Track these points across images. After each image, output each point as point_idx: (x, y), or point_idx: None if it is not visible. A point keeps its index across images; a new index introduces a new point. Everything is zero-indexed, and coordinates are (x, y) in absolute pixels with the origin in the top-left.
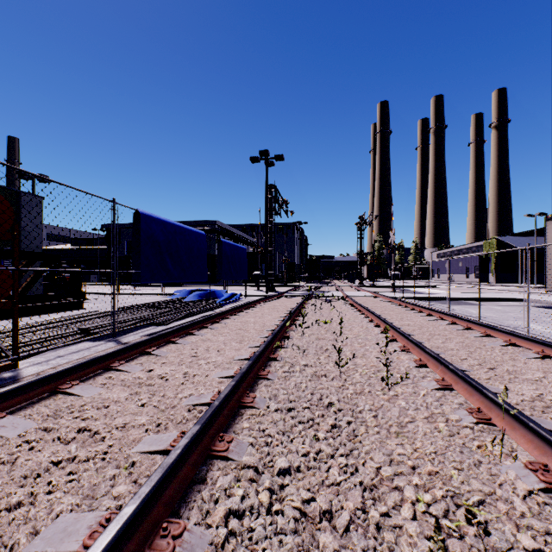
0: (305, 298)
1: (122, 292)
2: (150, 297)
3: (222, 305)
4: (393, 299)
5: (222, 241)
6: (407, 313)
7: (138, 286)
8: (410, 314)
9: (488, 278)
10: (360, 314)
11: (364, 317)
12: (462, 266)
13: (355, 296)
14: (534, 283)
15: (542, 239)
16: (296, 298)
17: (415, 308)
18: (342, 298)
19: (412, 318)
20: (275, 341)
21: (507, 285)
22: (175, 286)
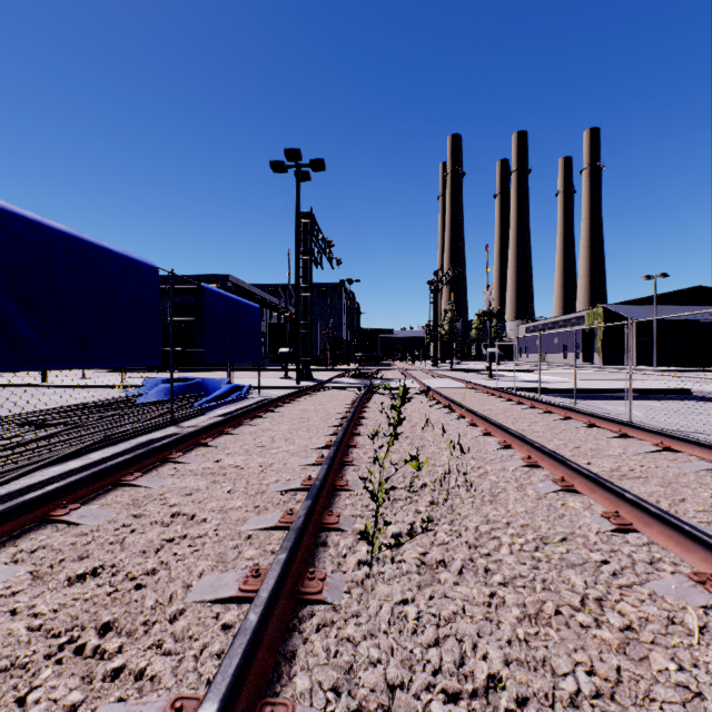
0: (362, 395)
1: (49, 383)
2: (90, 393)
3: (207, 410)
4: (511, 395)
5: (205, 289)
6: (568, 429)
7: (104, 372)
8: (578, 431)
9: (592, 358)
10: (483, 435)
11: (500, 448)
12: (559, 344)
13: (439, 387)
14: (648, 365)
15: (658, 308)
16: (345, 393)
17: (572, 415)
18: (422, 393)
19: (600, 446)
20: (240, 707)
21: (620, 368)
22: (164, 371)
